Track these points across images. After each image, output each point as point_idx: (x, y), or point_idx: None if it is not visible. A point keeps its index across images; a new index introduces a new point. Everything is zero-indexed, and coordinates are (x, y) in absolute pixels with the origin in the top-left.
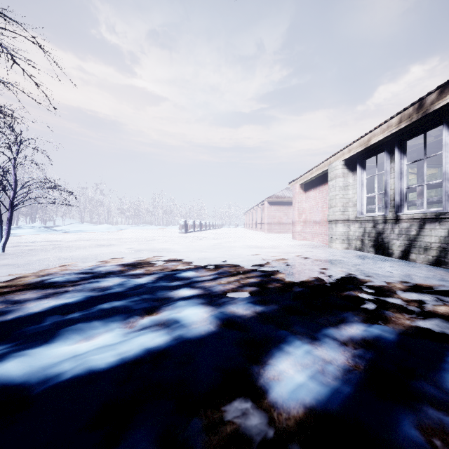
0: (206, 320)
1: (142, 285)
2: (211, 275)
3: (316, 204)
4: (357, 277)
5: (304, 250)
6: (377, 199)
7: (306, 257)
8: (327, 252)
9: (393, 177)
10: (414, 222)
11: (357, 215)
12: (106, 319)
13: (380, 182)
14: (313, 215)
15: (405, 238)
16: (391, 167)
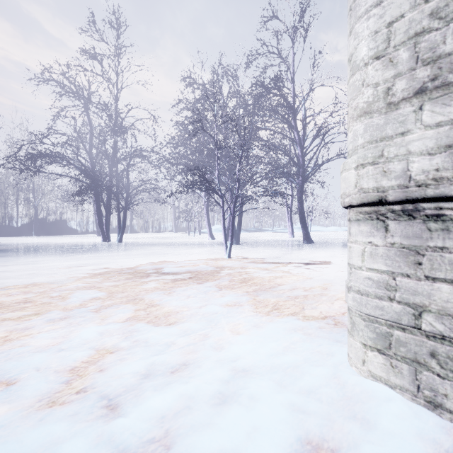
0: None
1: None
2: None
3: None
4: None
5: None
6: None
7: None
8: None
9: None
10: None
11: None
12: None
13: None
14: None
15: None
16: None
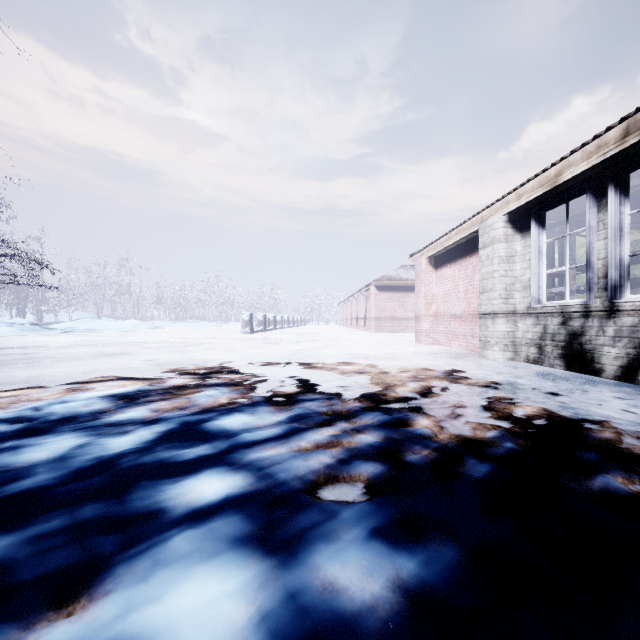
0: None
1: (113, 461)
2: (281, 424)
3: (454, 288)
4: (579, 427)
5: (442, 362)
6: (568, 277)
7: (454, 378)
8: (482, 365)
9: (604, 238)
10: None
11: (531, 303)
12: None
13: (573, 247)
14: (451, 304)
15: (630, 343)
16: (600, 220)
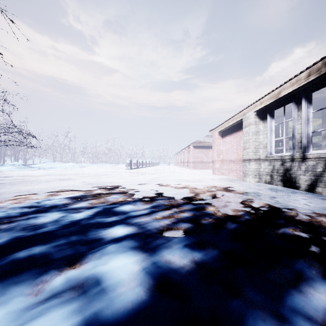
0: (136, 277)
1: (77, 222)
2: (147, 209)
3: (231, 147)
4: (281, 210)
5: (224, 183)
6: (284, 142)
7: (228, 190)
8: (243, 185)
9: (300, 123)
10: (320, 161)
11: (267, 155)
12: (11, 280)
13: (287, 128)
14: (229, 155)
15: (312, 174)
16: (298, 115)
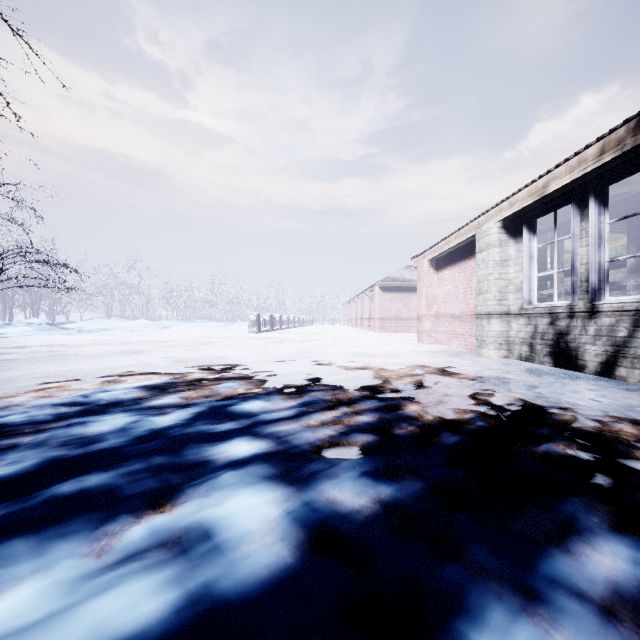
0: (275, 528)
1: (162, 431)
2: (292, 408)
3: (454, 289)
4: (545, 411)
5: (440, 359)
6: (556, 280)
7: (448, 373)
8: (477, 363)
9: (586, 245)
10: (623, 317)
11: (523, 305)
12: (52, 531)
13: (561, 253)
14: (451, 305)
15: (608, 341)
16: (582, 228)
